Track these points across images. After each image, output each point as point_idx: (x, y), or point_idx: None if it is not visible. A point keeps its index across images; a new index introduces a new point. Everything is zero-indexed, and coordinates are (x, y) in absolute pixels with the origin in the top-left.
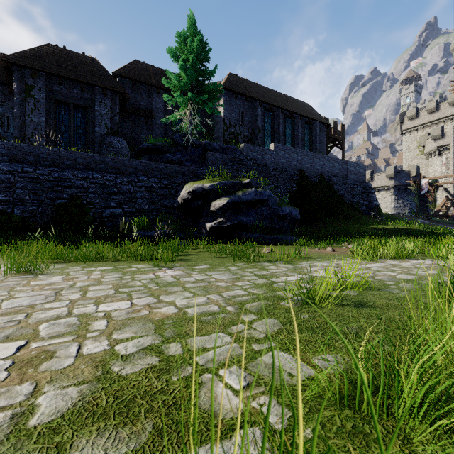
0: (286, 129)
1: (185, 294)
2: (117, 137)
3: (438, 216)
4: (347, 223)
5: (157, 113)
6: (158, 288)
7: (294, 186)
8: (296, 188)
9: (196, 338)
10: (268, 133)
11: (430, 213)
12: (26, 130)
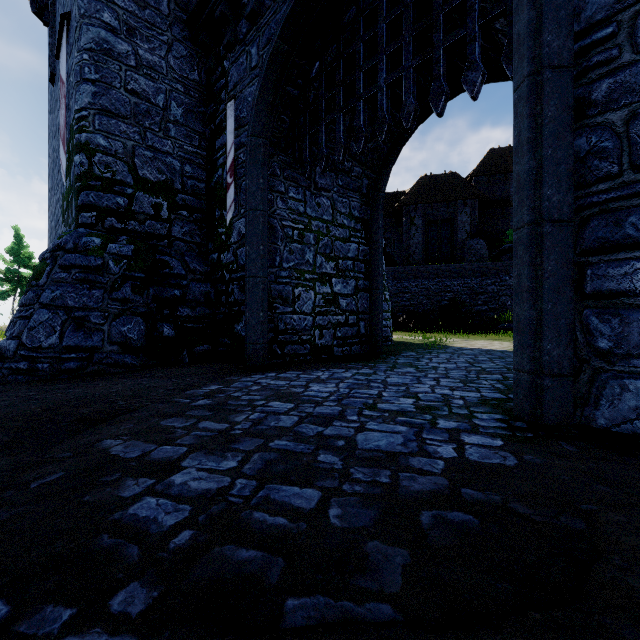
0: None
1: None
2: (476, 240)
3: None
4: None
5: None
6: None
7: None
8: None
9: None
10: None
11: None
12: (410, 250)
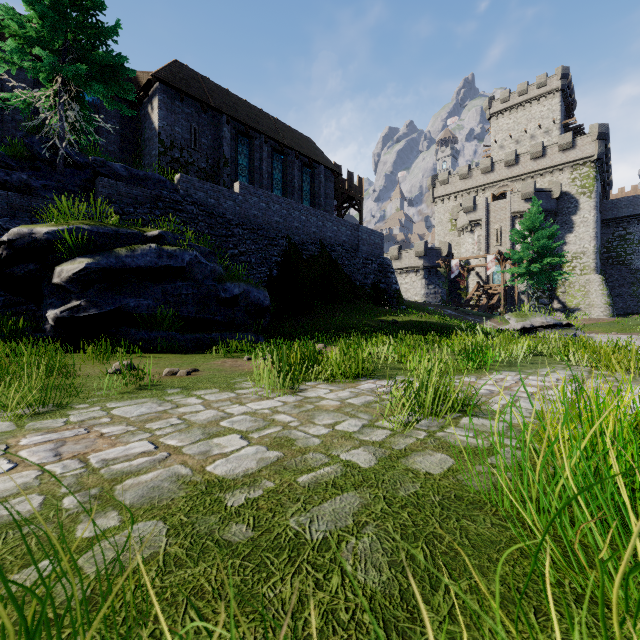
0: (275, 169)
1: None
2: None
3: (468, 305)
4: (350, 313)
5: None
6: None
7: (274, 255)
8: (277, 258)
9: None
10: (244, 171)
11: (462, 302)
12: None
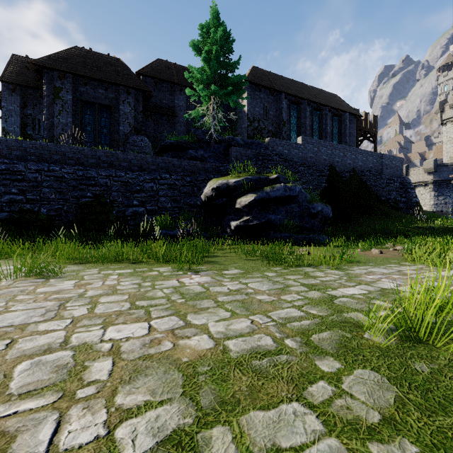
0: (313, 122)
1: (220, 312)
2: (140, 136)
3: None
4: (384, 221)
5: (180, 111)
6: (184, 301)
7: (323, 182)
8: (325, 184)
9: (254, 414)
10: (294, 127)
11: None
12: (54, 131)
